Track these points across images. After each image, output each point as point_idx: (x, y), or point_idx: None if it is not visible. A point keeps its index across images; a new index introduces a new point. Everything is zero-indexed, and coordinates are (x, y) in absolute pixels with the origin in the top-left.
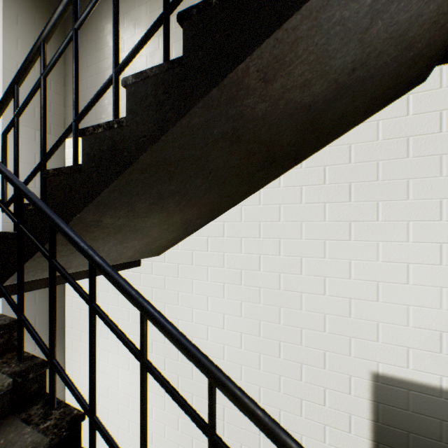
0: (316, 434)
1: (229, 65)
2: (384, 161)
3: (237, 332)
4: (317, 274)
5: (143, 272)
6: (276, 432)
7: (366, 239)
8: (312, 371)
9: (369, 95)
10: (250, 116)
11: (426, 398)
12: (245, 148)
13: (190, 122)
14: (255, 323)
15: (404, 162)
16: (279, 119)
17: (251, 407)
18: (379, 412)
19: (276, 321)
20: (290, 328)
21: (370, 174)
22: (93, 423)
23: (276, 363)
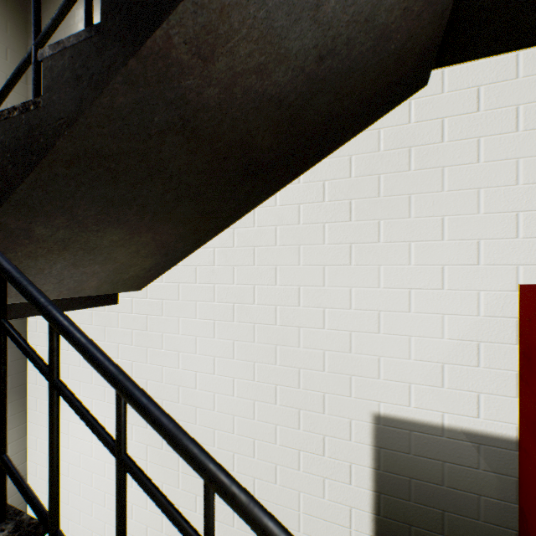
0: (315, 489)
1: (146, 32)
2: (386, 174)
3: (229, 378)
4: (316, 305)
5: (122, 311)
6: (178, 439)
7: (367, 263)
8: (311, 417)
9: (358, 95)
10: (200, 104)
11: (428, 439)
12: (209, 147)
13: (115, 102)
14: (249, 365)
15: (406, 175)
16: (243, 113)
17: (156, 414)
18: (380, 458)
19: (272, 362)
20: (287, 369)
21: (372, 190)
22: (1, 462)
23: (272, 411)
